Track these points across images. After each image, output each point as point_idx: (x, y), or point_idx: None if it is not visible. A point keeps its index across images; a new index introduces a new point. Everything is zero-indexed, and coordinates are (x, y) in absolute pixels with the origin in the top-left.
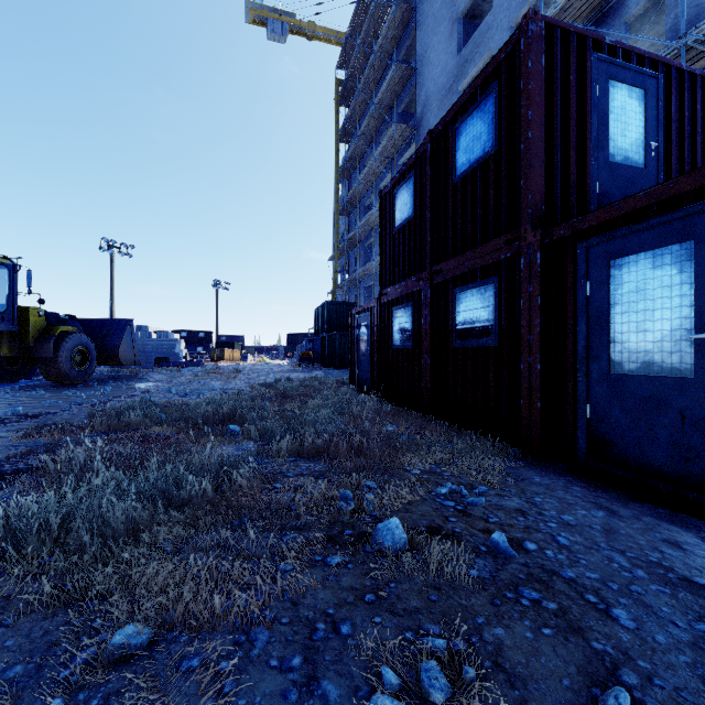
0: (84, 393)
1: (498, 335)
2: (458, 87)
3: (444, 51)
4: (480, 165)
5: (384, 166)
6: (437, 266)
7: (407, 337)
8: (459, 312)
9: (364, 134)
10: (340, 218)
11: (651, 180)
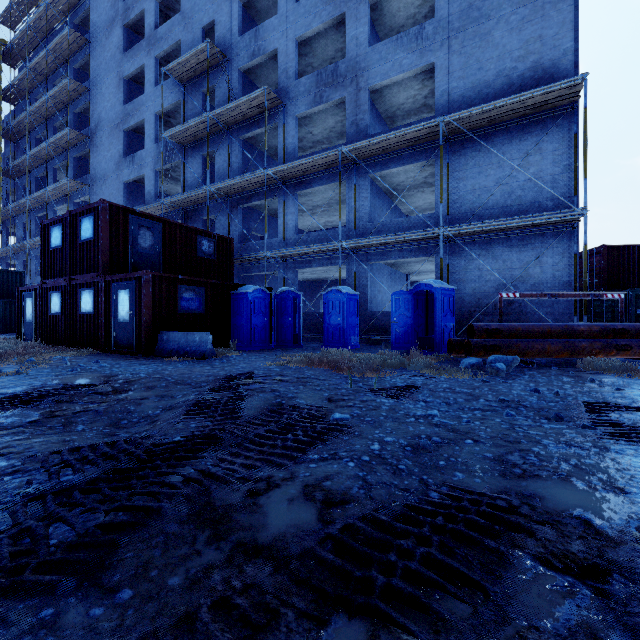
0: None
1: (95, 310)
2: (124, 129)
3: (114, 94)
4: (89, 241)
5: (60, 153)
6: (73, 276)
7: (58, 309)
8: (82, 299)
9: (35, 113)
10: (3, 177)
11: (157, 258)
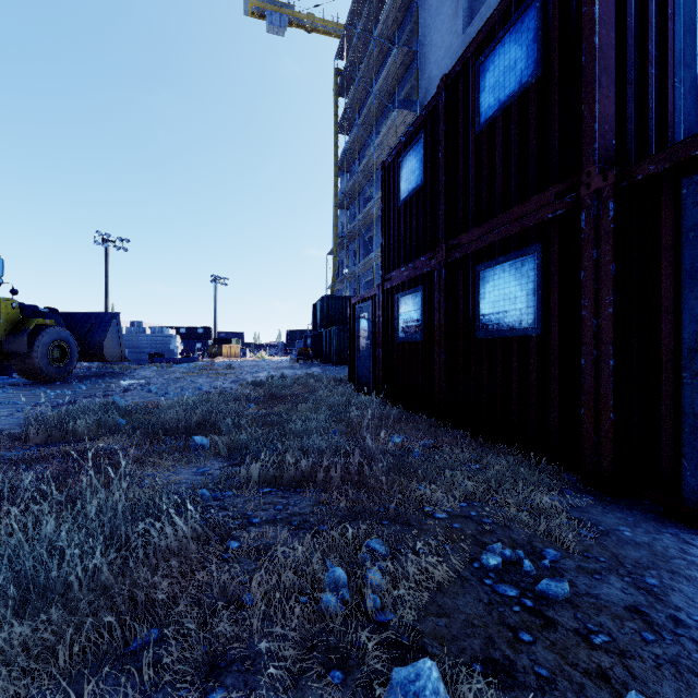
0: (55, 392)
1: (542, 321)
2: None
3: (448, 31)
4: (515, 102)
5: (385, 156)
6: (454, 239)
7: (414, 328)
8: (485, 294)
9: (363, 124)
10: (340, 212)
11: None
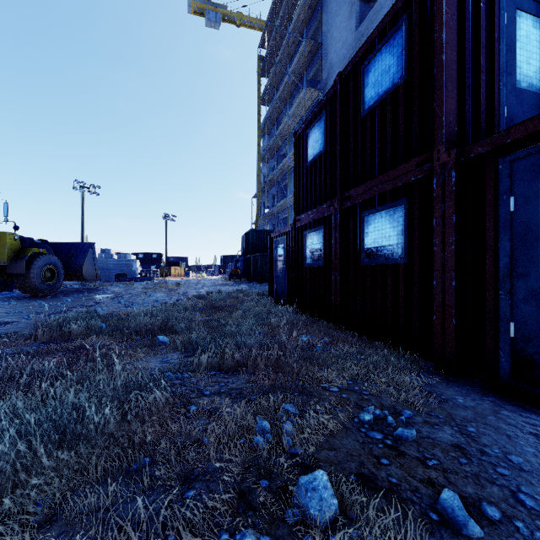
0: (48, 304)
1: (408, 253)
2: None
3: (345, 28)
4: (389, 96)
5: (297, 123)
6: (347, 192)
7: (318, 256)
8: (368, 233)
9: (280, 98)
10: (262, 165)
11: None
